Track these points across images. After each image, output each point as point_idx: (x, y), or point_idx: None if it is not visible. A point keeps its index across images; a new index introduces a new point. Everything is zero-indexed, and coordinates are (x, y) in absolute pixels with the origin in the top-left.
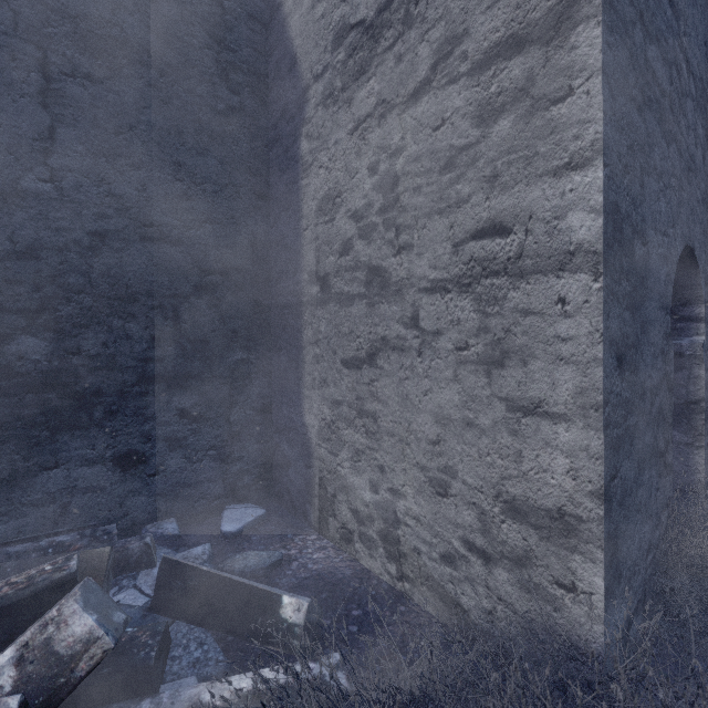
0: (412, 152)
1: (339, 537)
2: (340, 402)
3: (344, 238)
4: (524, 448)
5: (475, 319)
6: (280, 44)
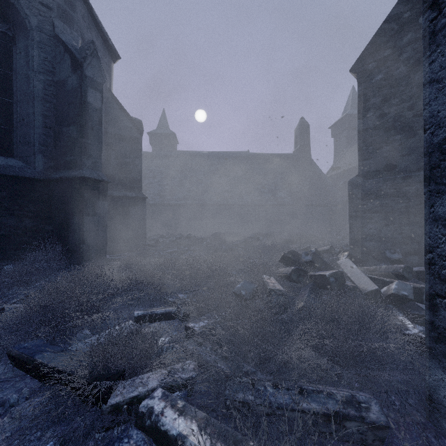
0: None
1: None
2: None
3: None
4: None
5: None
6: None
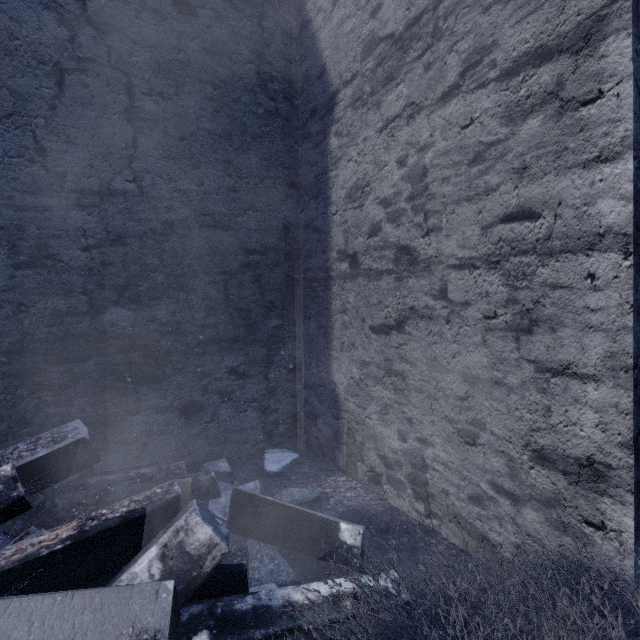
0: (440, 147)
1: (367, 479)
2: (368, 362)
3: (373, 221)
4: (553, 404)
5: (503, 292)
6: (309, 55)
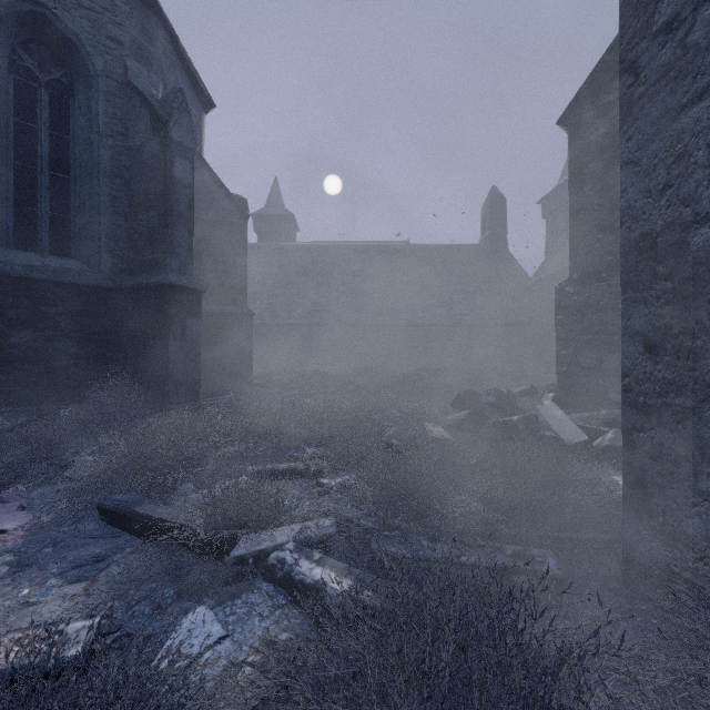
0: None
1: None
2: None
3: None
4: None
5: None
6: None
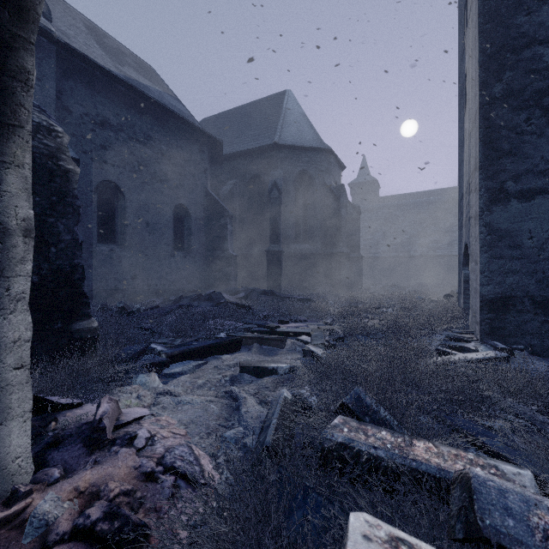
0: None
1: None
2: None
3: None
4: None
5: None
6: None
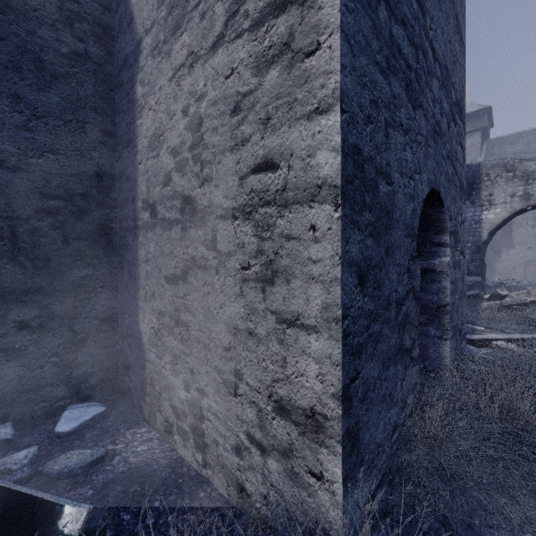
0: (211, 97)
1: (163, 429)
2: (163, 312)
3: (166, 171)
4: (288, 355)
5: (254, 242)
6: (122, 2)
